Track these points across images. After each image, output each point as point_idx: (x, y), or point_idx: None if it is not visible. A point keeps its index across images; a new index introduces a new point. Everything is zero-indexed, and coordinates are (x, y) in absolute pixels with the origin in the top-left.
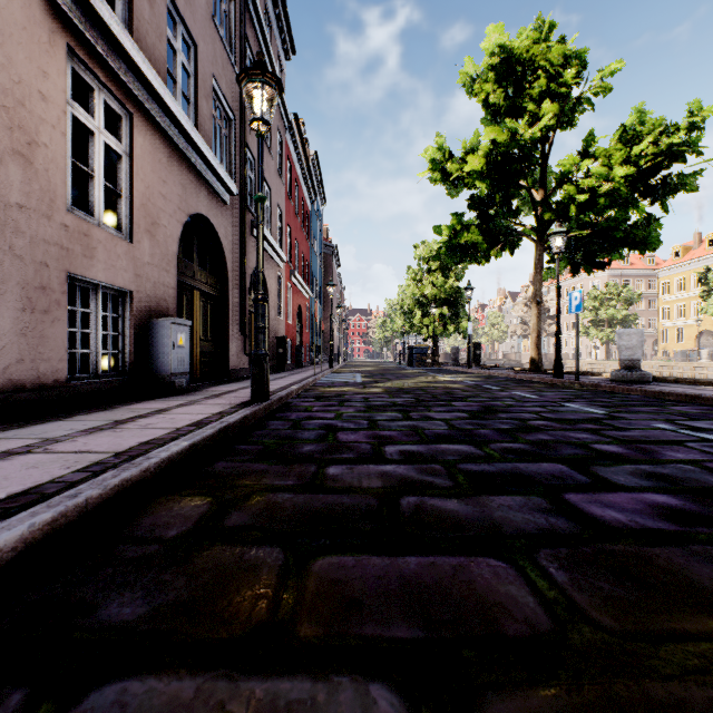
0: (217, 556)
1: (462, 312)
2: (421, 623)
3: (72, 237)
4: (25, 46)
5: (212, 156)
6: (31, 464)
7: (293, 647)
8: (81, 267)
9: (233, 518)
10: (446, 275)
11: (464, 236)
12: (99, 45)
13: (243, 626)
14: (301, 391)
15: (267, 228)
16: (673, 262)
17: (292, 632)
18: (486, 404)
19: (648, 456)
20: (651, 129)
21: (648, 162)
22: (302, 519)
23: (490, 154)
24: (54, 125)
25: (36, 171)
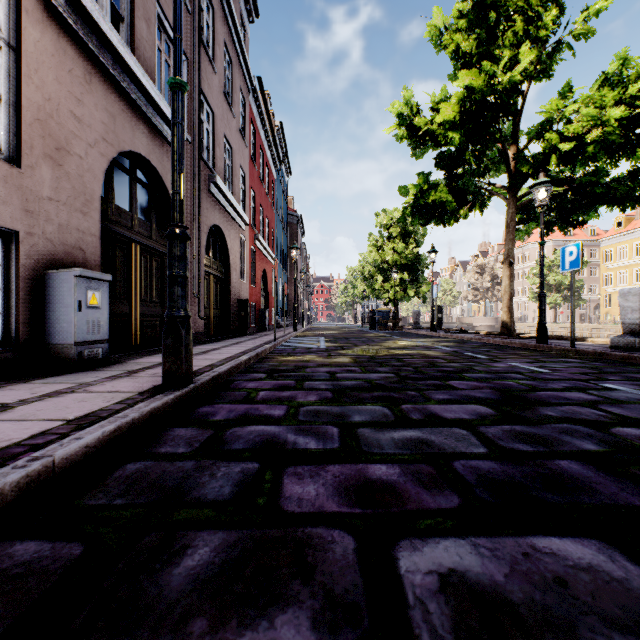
0: None
1: (422, 277)
2: None
3: None
4: None
5: (151, 85)
6: None
7: None
8: None
9: None
10: (406, 242)
11: (431, 195)
12: None
13: None
14: (253, 361)
15: (228, 188)
16: (616, 232)
17: None
18: (498, 386)
19: None
20: (639, 73)
21: (639, 107)
22: None
23: (465, 101)
24: None
25: None
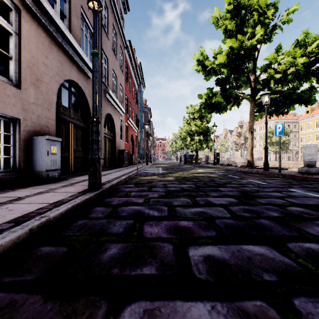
0: None
1: (209, 138)
2: None
3: None
4: None
5: (79, 48)
6: None
7: None
8: None
9: None
10: (202, 121)
11: (213, 99)
12: None
13: None
14: (128, 179)
15: (115, 95)
16: (306, 115)
17: None
18: (241, 190)
19: None
20: (313, 40)
21: (313, 57)
22: None
23: (229, 54)
24: None
25: None
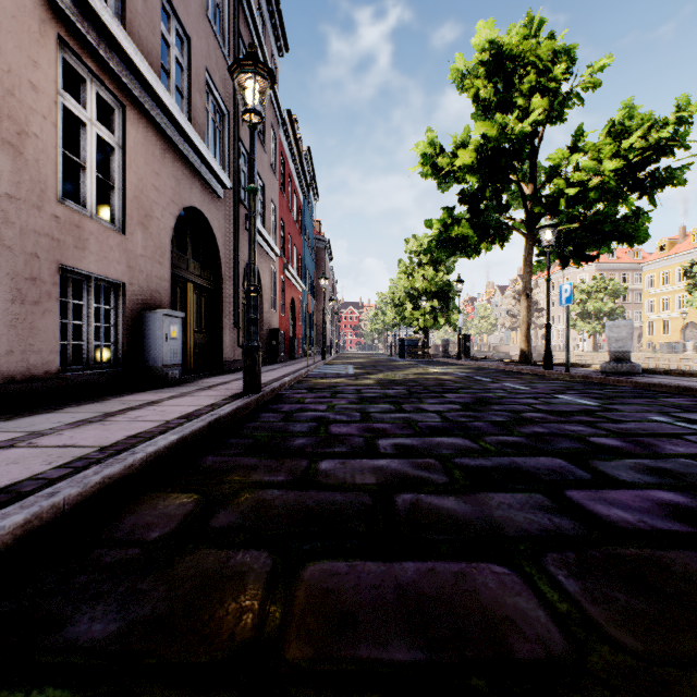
0: (201, 561)
1: (452, 305)
2: (422, 642)
3: (64, 229)
4: (14, 35)
5: (205, 149)
6: (12, 459)
7: (279, 673)
8: (73, 259)
9: (219, 518)
10: (436, 269)
11: (454, 230)
12: (91, 36)
13: (224, 646)
14: (293, 383)
15: (261, 222)
16: (659, 256)
17: (279, 653)
18: (478, 396)
19: (648, 449)
20: (639, 124)
21: (637, 156)
22: (292, 519)
23: (481, 148)
24: (44, 115)
25: (26, 161)
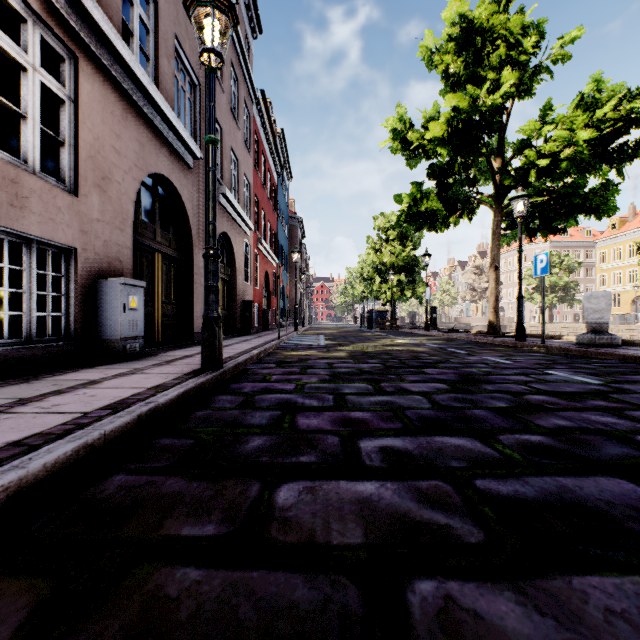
0: None
1: (418, 279)
2: None
3: None
4: None
5: (172, 115)
6: None
7: None
8: (7, 218)
9: None
10: (403, 244)
11: (423, 204)
12: None
13: None
14: (263, 355)
15: (234, 197)
16: (610, 233)
17: None
18: (462, 372)
19: None
20: (610, 96)
21: (609, 127)
22: None
23: (452, 120)
24: None
25: None
